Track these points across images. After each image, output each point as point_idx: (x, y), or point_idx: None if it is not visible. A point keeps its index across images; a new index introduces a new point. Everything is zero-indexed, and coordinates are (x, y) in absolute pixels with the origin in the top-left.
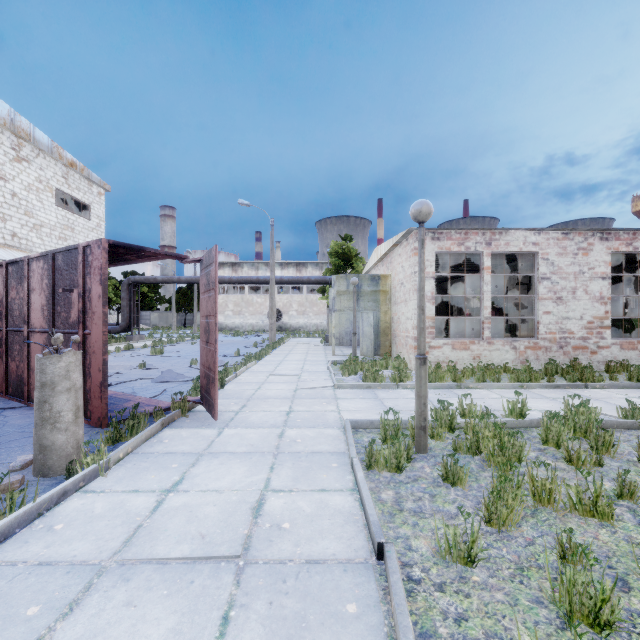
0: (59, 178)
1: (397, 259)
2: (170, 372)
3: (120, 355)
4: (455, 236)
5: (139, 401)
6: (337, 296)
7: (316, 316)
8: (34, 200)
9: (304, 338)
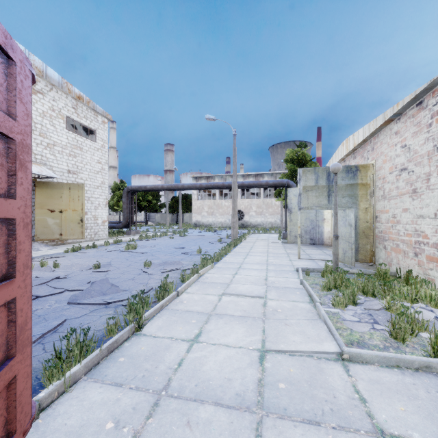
0: (69, 108)
1: (389, 140)
2: (103, 282)
3: (102, 249)
4: None
5: None
6: (303, 192)
7: (271, 216)
8: (48, 124)
9: (262, 234)
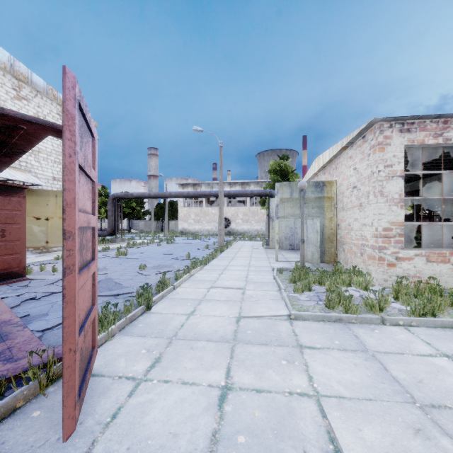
0: (54, 115)
1: (346, 163)
2: (108, 281)
3: None
4: (430, 126)
5: (11, 344)
6: (280, 203)
7: (257, 223)
8: None
9: (248, 241)
